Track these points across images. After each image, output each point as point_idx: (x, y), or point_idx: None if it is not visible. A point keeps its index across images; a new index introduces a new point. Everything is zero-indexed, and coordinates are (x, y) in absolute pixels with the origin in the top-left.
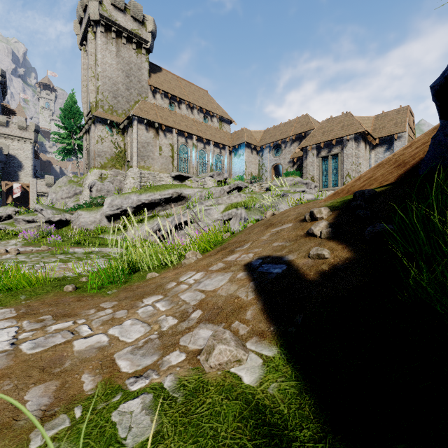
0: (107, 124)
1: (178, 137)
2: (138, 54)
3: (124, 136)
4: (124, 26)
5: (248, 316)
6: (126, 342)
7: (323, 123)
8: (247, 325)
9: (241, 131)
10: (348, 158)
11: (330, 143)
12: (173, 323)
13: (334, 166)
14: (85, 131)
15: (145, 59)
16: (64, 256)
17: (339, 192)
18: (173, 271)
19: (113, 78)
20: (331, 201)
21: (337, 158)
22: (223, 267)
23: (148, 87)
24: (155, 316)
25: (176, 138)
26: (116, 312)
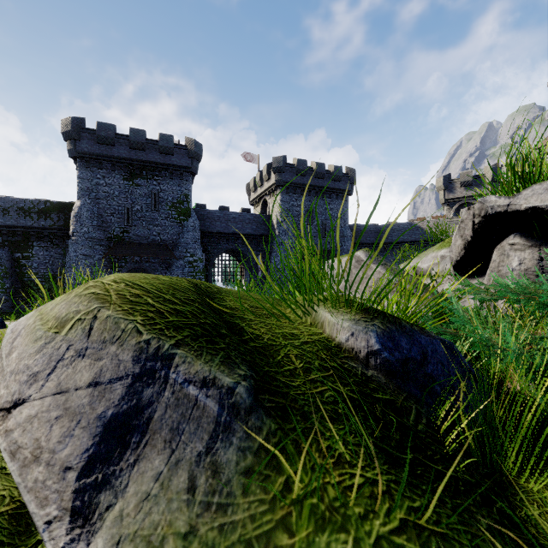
0: None
1: None
2: None
3: None
4: None
5: None
6: None
7: None
8: None
9: None
10: None
11: None
12: None
13: None
14: None
15: None
16: None
17: None
18: None
19: None
20: None
21: None
22: None
23: None
24: None
25: None
26: None
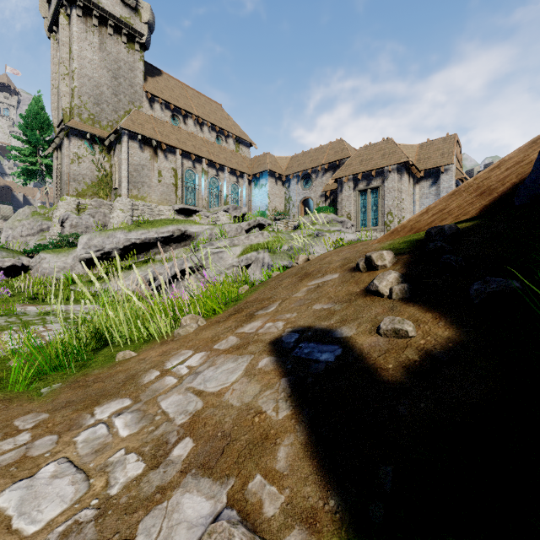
0: (86, 139)
1: (184, 160)
2: (129, 50)
3: (111, 155)
4: (111, 11)
5: (281, 461)
6: (22, 536)
7: (361, 150)
8: (279, 487)
9: (264, 156)
10: (390, 193)
11: (369, 174)
12: (134, 472)
13: (374, 202)
14: (56, 146)
15: (140, 57)
16: (3, 320)
17: (398, 230)
18: (159, 347)
19: (94, 78)
20: (389, 242)
21: (377, 192)
22: (237, 344)
23: (143, 94)
24: (105, 451)
25: (181, 161)
26: (35, 441)
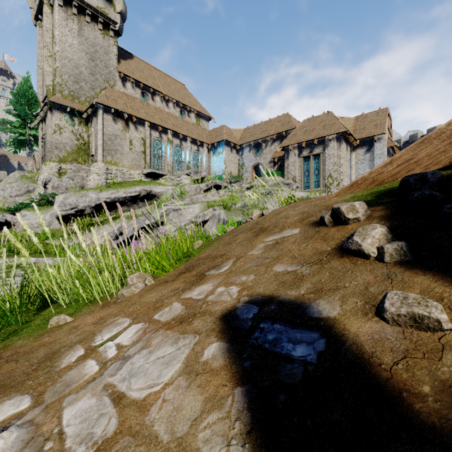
0: (67, 112)
1: (151, 131)
2: (105, 36)
3: (88, 126)
4: (88, 2)
5: None
6: None
7: (305, 122)
8: None
9: (220, 128)
10: (330, 158)
11: (312, 142)
12: None
13: (316, 167)
14: (41, 119)
15: (114, 42)
16: None
17: (358, 183)
18: (98, 311)
19: (74, 60)
20: (349, 195)
21: (318, 158)
22: (180, 315)
23: (116, 74)
24: None
25: (149, 131)
26: None
